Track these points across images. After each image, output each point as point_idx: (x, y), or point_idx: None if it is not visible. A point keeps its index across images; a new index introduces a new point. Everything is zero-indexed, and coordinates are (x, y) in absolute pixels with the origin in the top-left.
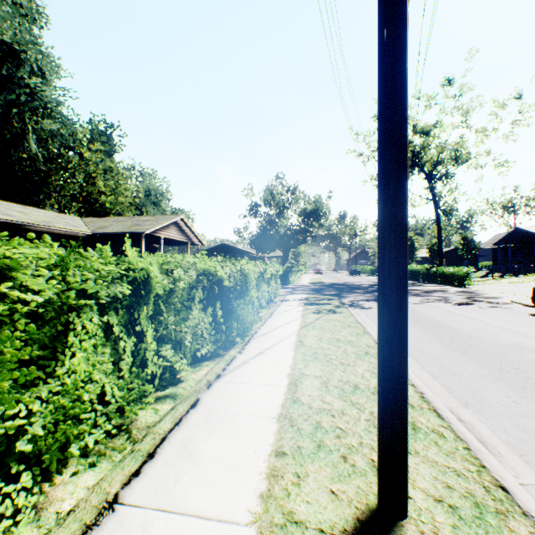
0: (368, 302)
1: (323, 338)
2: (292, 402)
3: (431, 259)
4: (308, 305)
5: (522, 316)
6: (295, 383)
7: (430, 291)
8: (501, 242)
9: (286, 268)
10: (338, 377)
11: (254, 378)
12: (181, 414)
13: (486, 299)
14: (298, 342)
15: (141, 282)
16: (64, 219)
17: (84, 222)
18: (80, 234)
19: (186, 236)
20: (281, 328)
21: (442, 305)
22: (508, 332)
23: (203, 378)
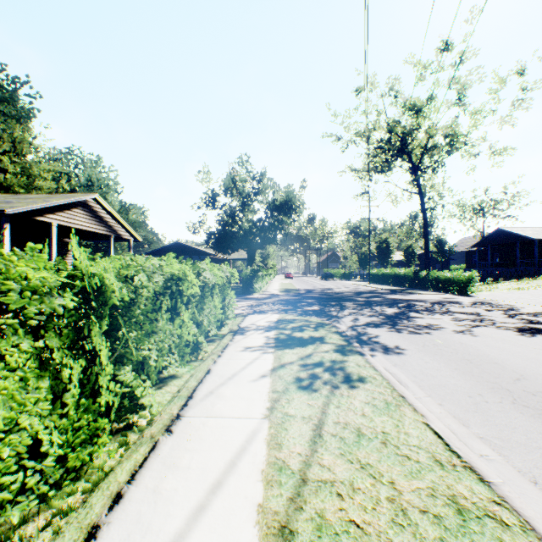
0: (380, 329)
1: None
2: None
3: (407, 262)
4: (282, 347)
5: None
6: None
7: (438, 302)
8: (479, 245)
9: (250, 272)
10: None
11: None
12: None
13: (541, 318)
14: None
15: None
16: None
17: None
18: None
19: (107, 227)
20: None
21: (508, 336)
22: None
23: None
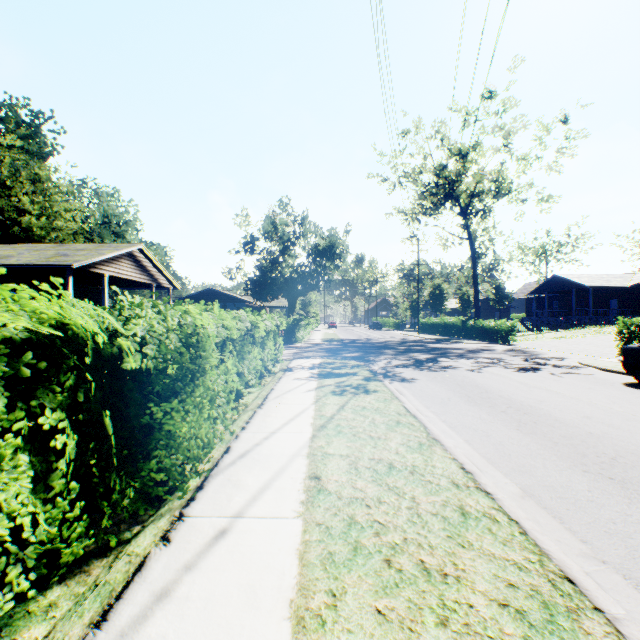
0: (406, 369)
1: (360, 464)
2: None
3: (462, 310)
4: (324, 378)
5: (620, 388)
6: None
7: (474, 350)
8: (536, 292)
9: (292, 321)
10: None
11: None
12: None
13: (550, 361)
14: (310, 480)
15: None
16: None
17: None
18: None
19: (149, 276)
20: (278, 436)
21: (505, 372)
22: (638, 422)
23: None
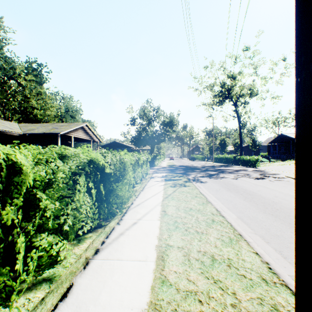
0: (204, 178)
1: (180, 208)
2: (161, 283)
3: (235, 151)
4: (167, 181)
5: None
6: (162, 257)
7: (237, 170)
8: (272, 142)
9: (153, 157)
10: (197, 247)
11: (127, 252)
12: (47, 311)
13: (271, 175)
14: (162, 211)
15: (0, 176)
16: (4, 123)
17: (19, 126)
18: (15, 134)
19: (90, 136)
20: (150, 200)
21: (248, 179)
22: None
23: (83, 254)
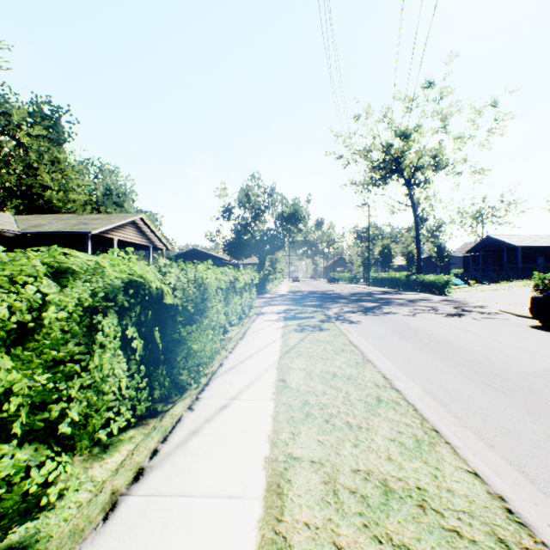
0: (355, 314)
1: (313, 373)
2: None
3: (407, 267)
4: (288, 320)
5: (525, 329)
6: (279, 486)
7: (414, 300)
8: (472, 250)
9: (262, 276)
10: (351, 462)
11: (204, 475)
12: None
13: (475, 309)
14: (279, 381)
15: None
16: None
17: (16, 220)
18: (6, 233)
19: (148, 239)
20: (256, 357)
21: (435, 317)
22: (527, 352)
23: (107, 482)
